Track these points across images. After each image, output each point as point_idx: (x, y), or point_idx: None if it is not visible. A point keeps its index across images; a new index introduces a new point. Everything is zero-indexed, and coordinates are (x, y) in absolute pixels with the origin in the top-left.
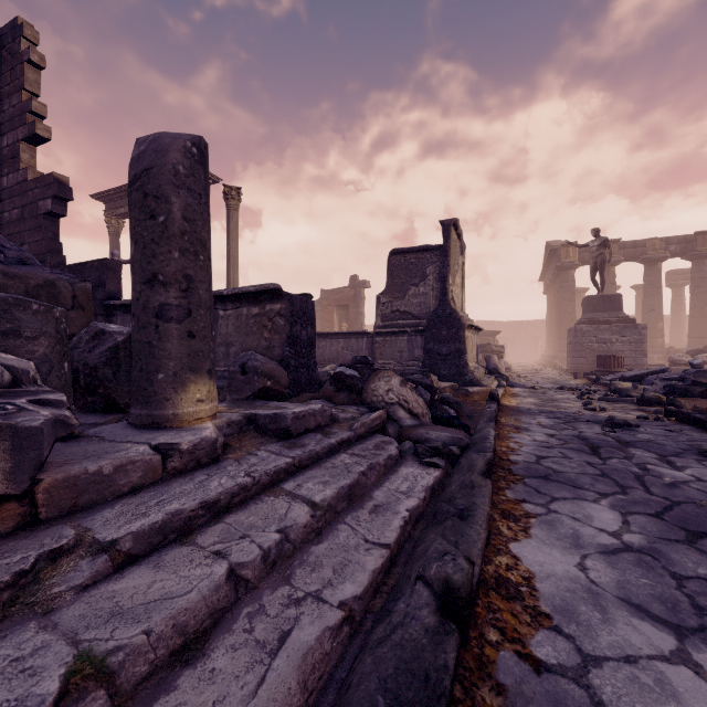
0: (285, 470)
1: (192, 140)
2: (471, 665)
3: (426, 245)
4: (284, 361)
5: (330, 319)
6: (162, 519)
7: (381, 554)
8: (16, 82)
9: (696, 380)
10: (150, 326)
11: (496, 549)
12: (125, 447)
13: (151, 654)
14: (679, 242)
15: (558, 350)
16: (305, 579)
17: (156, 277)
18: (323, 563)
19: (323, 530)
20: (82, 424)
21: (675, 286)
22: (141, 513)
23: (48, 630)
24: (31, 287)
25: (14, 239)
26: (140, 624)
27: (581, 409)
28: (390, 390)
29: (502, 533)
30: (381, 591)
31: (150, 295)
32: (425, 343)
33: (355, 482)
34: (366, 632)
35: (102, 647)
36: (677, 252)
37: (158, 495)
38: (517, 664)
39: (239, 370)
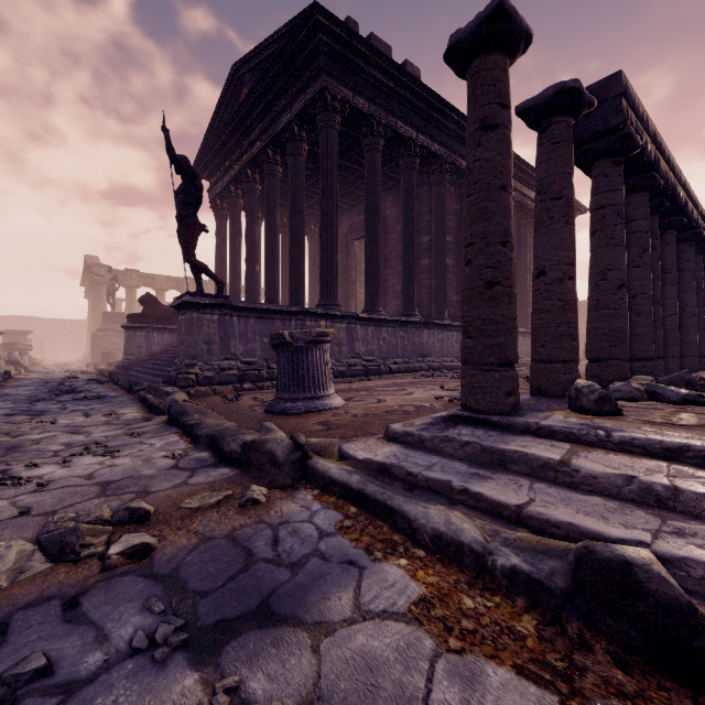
0: None
1: None
2: None
3: None
4: None
5: None
6: None
7: None
8: None
9: None
10: None
11: None
12: None
13: None
14: (175, 281)
15: None
16: None
17: None
18: None
19: None
20: None
21: None
22: None
23: None
24: None
25: None
26: None
27: (64, 377)
28: None
29: None
30: None
31: None
32: None
33: None
34: None
35: None
36: (174, 287)
37: None
38: None
39: None
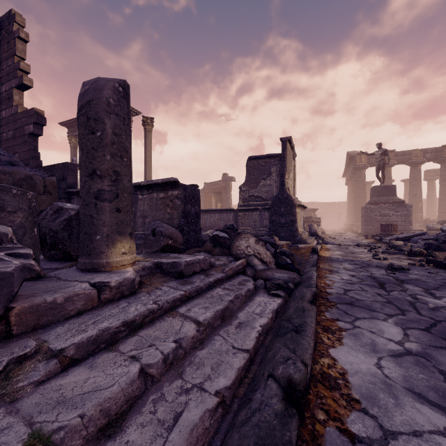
0: (180, 299)
1: (119, 82)
2: (306, 438)
3: (271, 154)
4: (180, 228)
5: (210, 201)
6: (96, 334)
7: (243, 356)
8: (10, 50)
9: (445, 240)
10: (91, 204)
11: (320, 353)
12: (73, 285)
13: (84, 431)
14: (432, 152)
15: (355, 221)
16: (192, 374)
17: (95, 172)
18: (204, 363)
19: (204, 340)
20: (47, 269)
21: (429, 180)
22: (82, 329)
23: (12, 414)
24: (17, 180)
25: (10, 150)
26: (77, 410)
27: (371, 258)
28: (248, 246)
29: (324, 341)
30: (244, 382)
31: (91, 184)
32: (270, 216)
33: (226, 307)
34: (233, 412)
35: (49, 428)
36: (431, 158)
37: (94, 317)
38: (338, 437)
39: (151, 233)
